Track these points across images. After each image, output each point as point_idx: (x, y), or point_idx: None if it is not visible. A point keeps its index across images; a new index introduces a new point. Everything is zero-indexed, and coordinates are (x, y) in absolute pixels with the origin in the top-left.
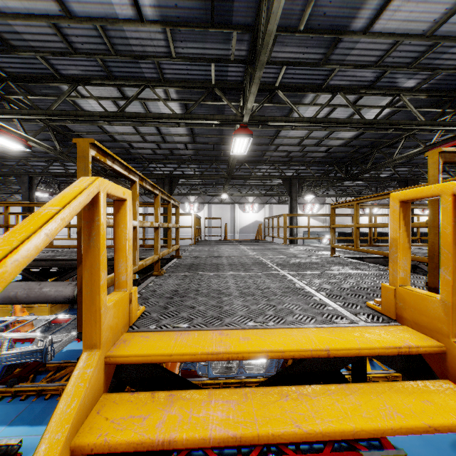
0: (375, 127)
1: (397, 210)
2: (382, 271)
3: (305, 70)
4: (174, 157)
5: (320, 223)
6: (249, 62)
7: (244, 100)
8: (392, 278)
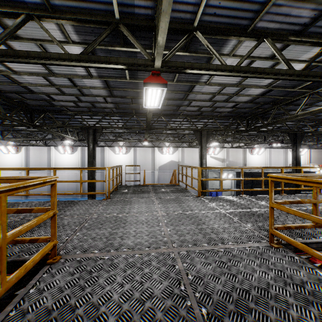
0: (303, 79)
1: None
2: None
3: (232, 1)
4: (98, 110)
5: (220, 162)
6: None
7: (156, 39)
8: None
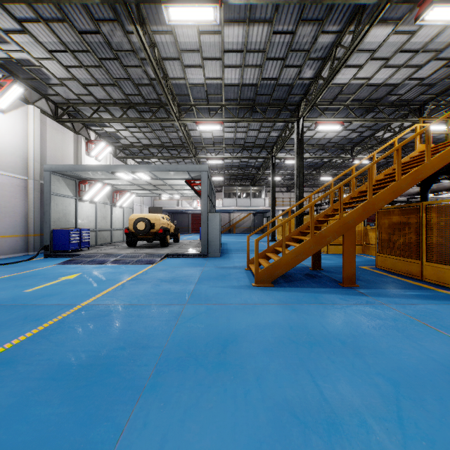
0: None
1: None
2: None
3: None
4: None
5: None
6: None
7: None
8: None
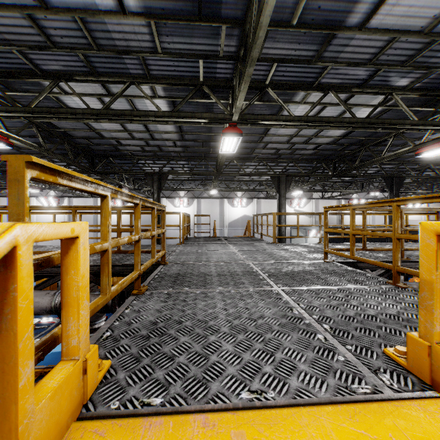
0: (367, 126)
1: (431, 245)
2: (383, 286)
3: (296, 67)
4: (163, 154)
5: (307, 217)
6: (239, 58)
7: (234, 98)
8: (423, 331)
